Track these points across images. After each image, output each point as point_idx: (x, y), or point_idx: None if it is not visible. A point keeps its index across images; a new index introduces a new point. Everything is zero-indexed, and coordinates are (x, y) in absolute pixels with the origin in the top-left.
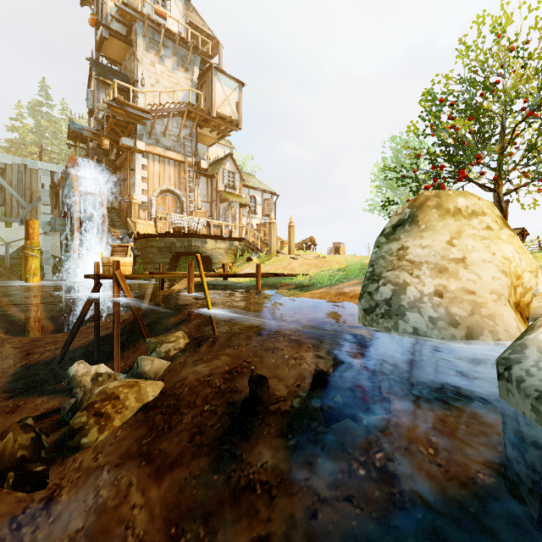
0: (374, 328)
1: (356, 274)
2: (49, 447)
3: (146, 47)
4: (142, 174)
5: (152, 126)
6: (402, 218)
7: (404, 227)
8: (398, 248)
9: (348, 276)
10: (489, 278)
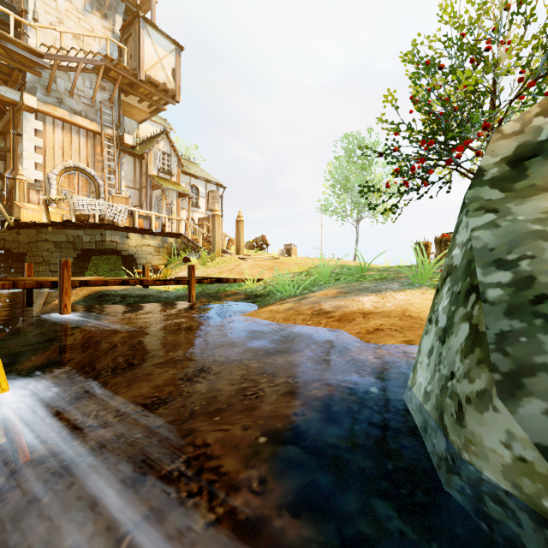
0: None
1: (325, 280)
2: None
3: None
4: (35, 142)
5: (49, 78)
6: (531, 141)
7: None
8: None
9: (316, 282)
10: None
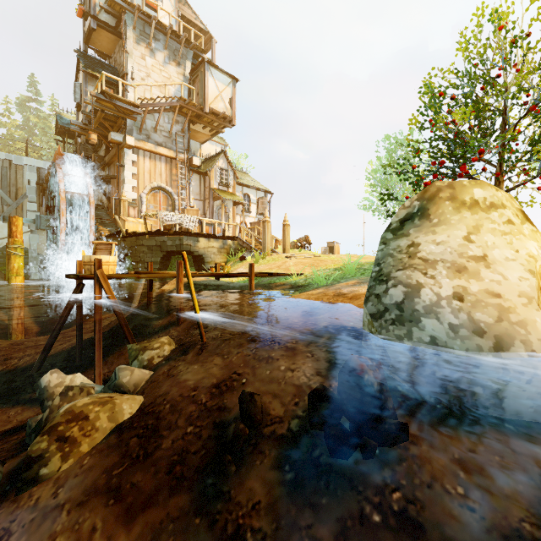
0: (383, 335)
1: (353, 274)
2: (3, 478)
3: (137, 39)
4: (132, 171)
5: (142, 121)
6: (411, 212)
7: (413, 221)
8: (408, 245)
9: (345, 276)
10: (515, 278)
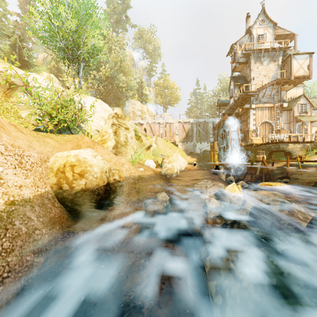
0: None
1: None
2: None
3: (254, 62)
4: (253, 118)
5: (257, 96)
6: None
7: None
8: None
9: None
10: None
